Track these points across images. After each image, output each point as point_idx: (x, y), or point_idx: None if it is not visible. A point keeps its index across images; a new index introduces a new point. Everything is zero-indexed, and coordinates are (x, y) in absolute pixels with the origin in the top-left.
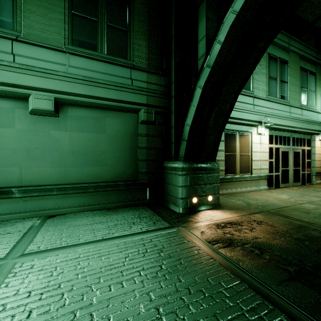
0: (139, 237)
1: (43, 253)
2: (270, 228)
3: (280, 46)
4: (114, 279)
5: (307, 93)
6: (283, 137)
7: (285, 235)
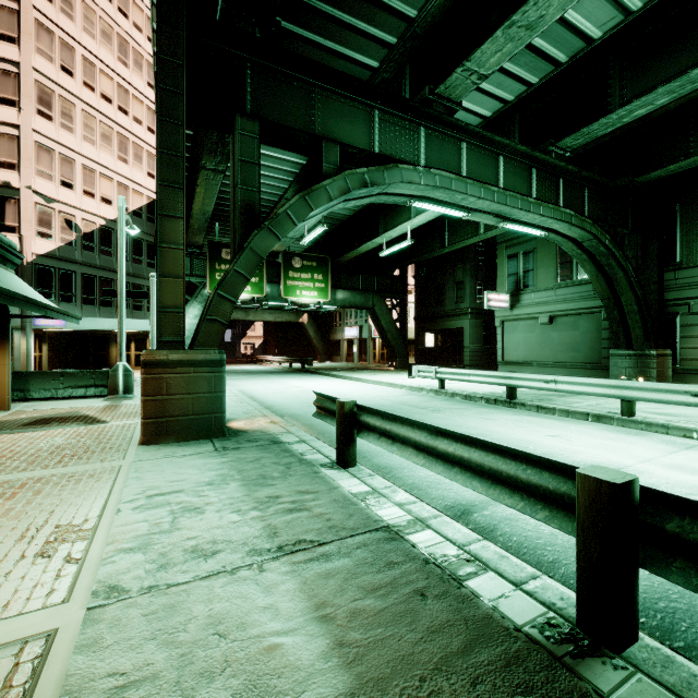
0: None
1: None
2: None
3: None
4: None
5: None
6: None
7: None
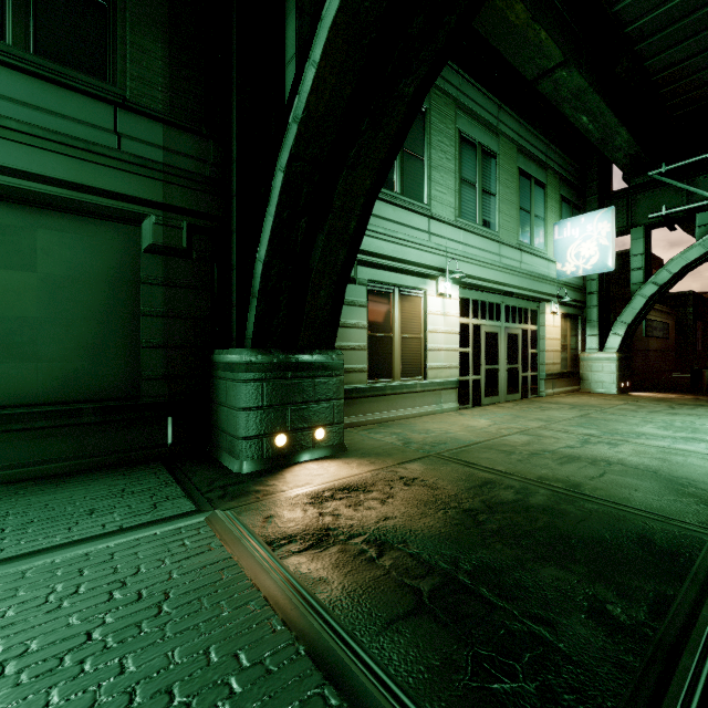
0: (79, 553)
1: None
2: (426, 493)
3: (481, 120)
4: None
5: (530, 220)
6: (489, 303)
7: (448, 506)
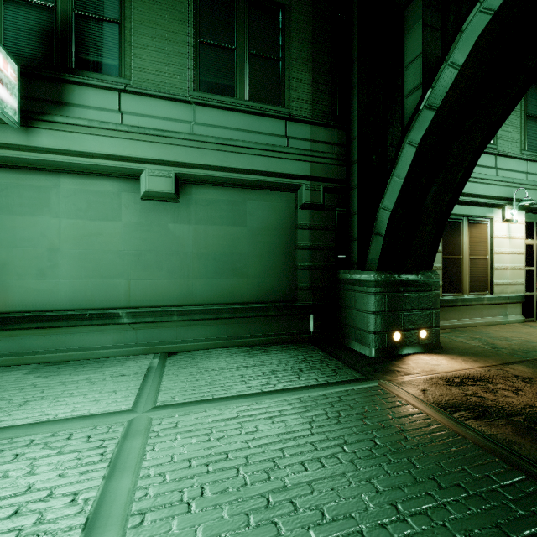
0: (319, 393)
1: (183, 406)
2: None
3: None
4: (305, 454)
5: None
6: None
7: None
